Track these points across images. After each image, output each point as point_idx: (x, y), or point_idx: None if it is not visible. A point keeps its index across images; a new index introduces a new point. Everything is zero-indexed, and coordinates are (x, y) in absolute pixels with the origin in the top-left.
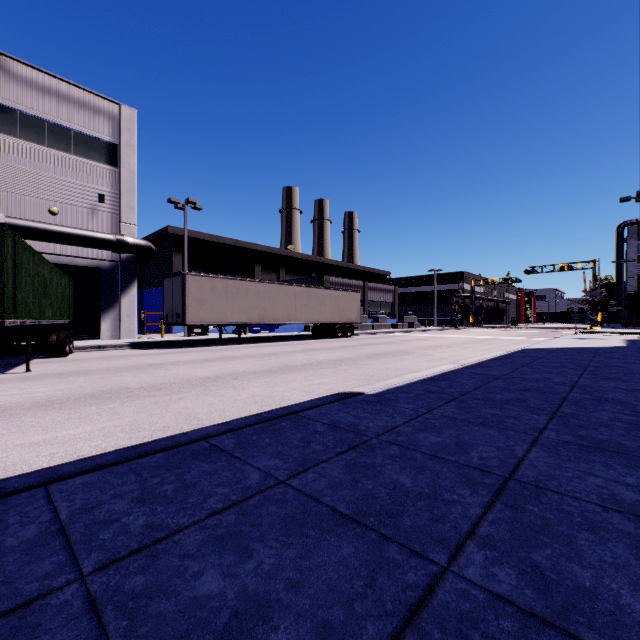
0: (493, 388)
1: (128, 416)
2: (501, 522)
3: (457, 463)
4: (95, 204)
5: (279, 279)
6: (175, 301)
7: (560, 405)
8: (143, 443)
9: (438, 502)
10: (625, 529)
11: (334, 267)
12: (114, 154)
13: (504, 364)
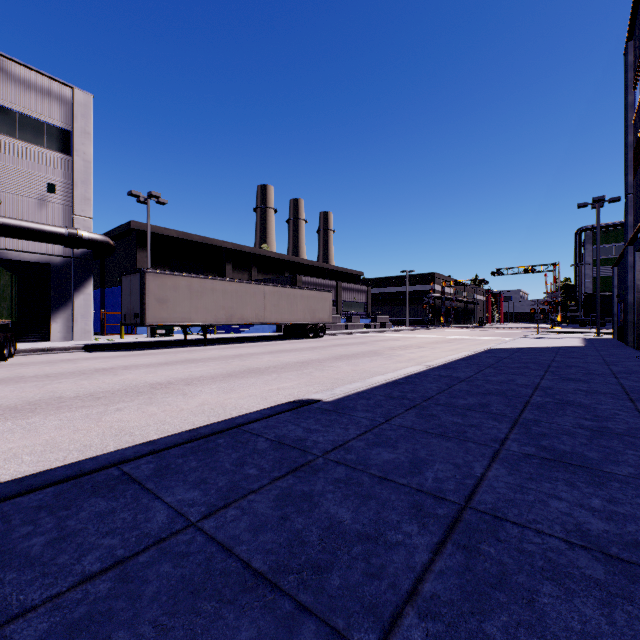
0: (457, 392)
1: (47, 433)
2: (450, 573)
3: (408, 487)
4: (44, 194)
5: (251, 278)
6: (134, 300)
7: (522, 410)
8: (34, 474)
9: (379, 546)
10: (594, 575)
11: (308, 267)
12: (67, 141)
13: (470, 365)
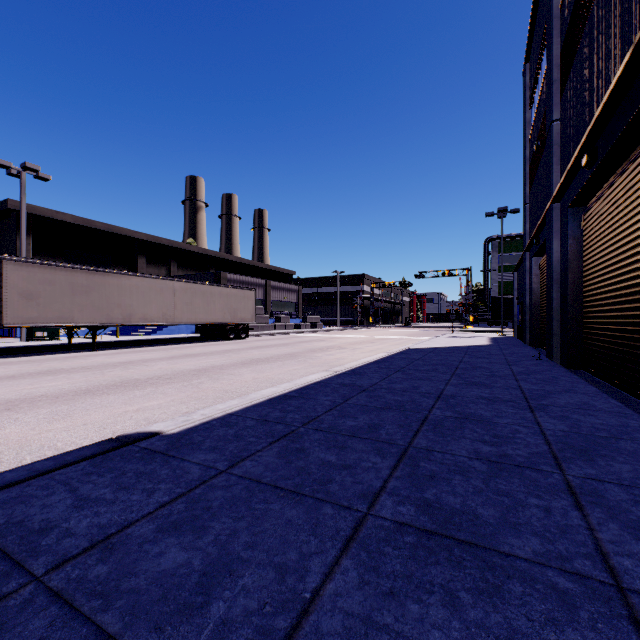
0: (350, 408)
1: None
2: None
3: None
4: None
5: (170, 274)
6: None
7: (416, 433)
8: None
9: None
10: None
11: (236, 264)
12: None
13: (379, 369)
